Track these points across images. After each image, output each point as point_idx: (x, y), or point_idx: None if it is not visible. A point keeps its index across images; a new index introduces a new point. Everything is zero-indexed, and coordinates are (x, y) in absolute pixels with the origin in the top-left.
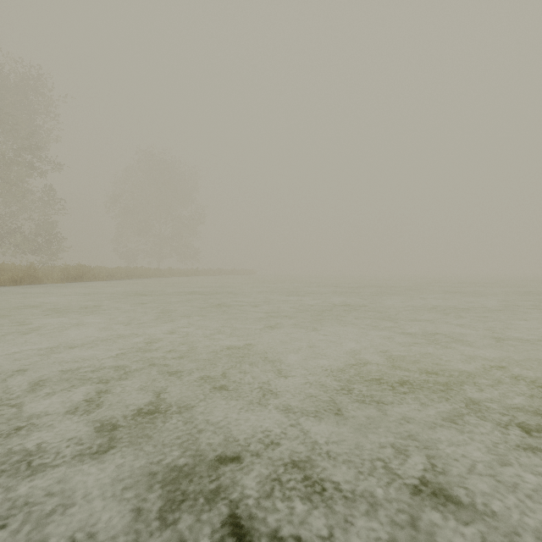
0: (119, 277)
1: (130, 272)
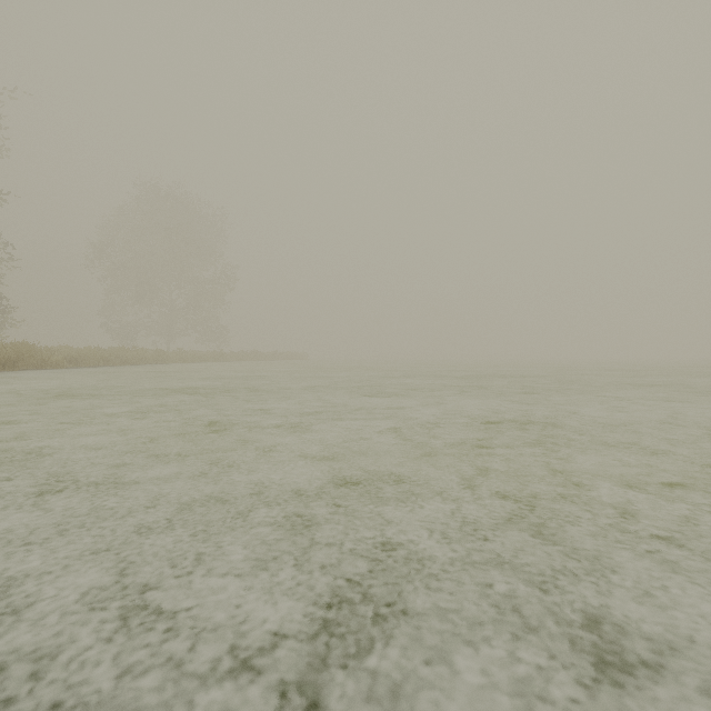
0: (91, 362)
1: (114, 355)
